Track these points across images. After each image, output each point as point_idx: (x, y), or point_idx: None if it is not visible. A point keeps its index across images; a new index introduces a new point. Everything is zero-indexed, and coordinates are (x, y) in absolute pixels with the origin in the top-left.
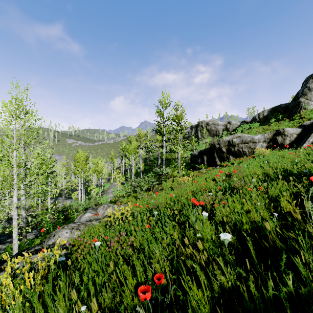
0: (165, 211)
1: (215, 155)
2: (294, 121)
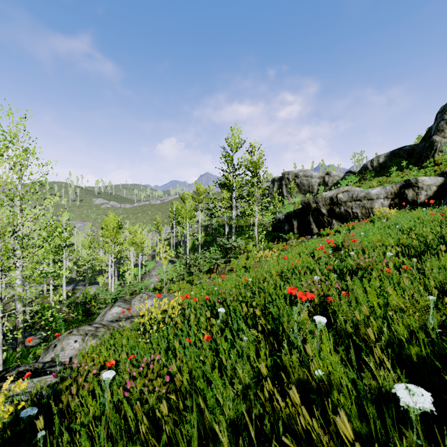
0: (238, 308)
1: (310, 219)
2: (426, 169)
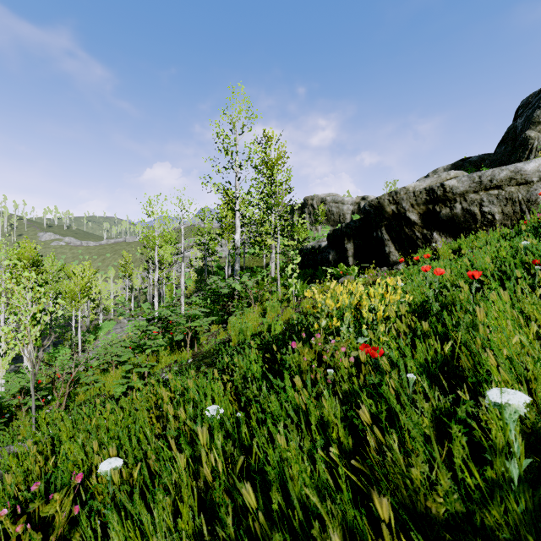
0: None
1: (383, 235)
2: None
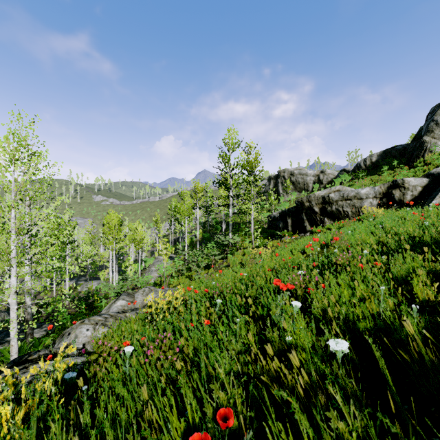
0: (233, 298)
1: (304, 217)
2: (416, 168)
